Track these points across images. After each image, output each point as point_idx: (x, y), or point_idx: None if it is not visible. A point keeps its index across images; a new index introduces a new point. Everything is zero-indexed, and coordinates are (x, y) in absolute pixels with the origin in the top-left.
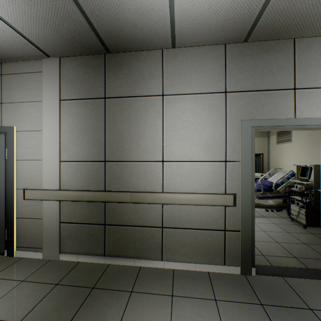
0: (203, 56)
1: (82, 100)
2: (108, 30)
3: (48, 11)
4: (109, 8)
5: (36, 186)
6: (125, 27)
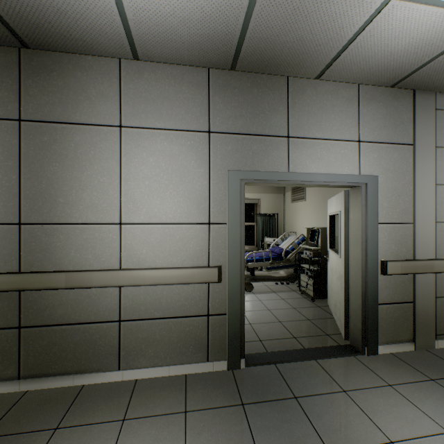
0: (180, 80)
1: None
2: (15, 9)
3: None
4: None
5: None
6: (46, 11)
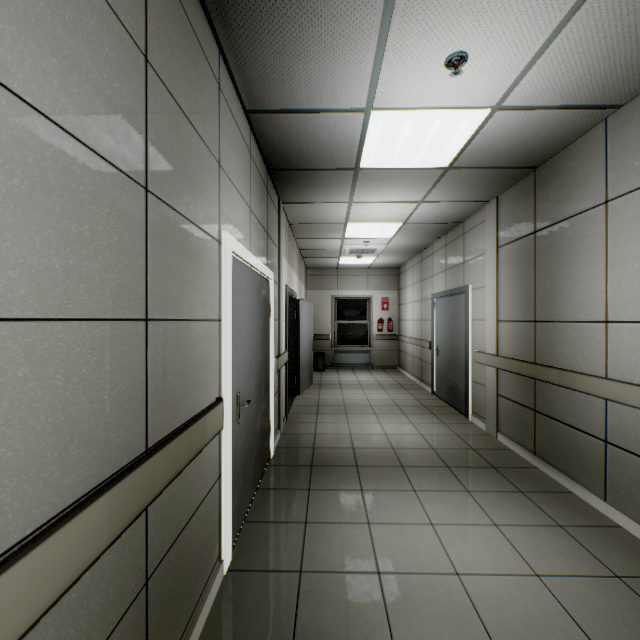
0: None
1: (514, 242)
2: (506, 160)
3: (454, 183)
4: (486, 153)
5: (482, 349)
6: (518, 148)
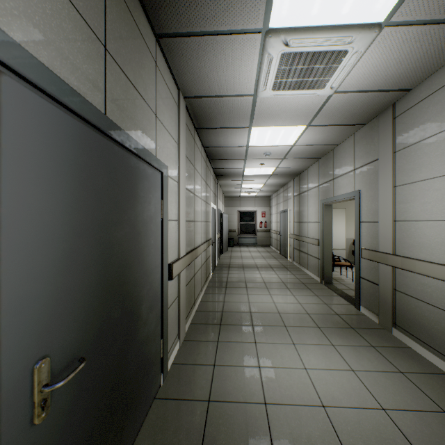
0: (314, 169)
1: (296, 196)
2: (288, 173)
3: (275, 177)
4: (281, 173)
5: (291, 233)
6: (289, 172)
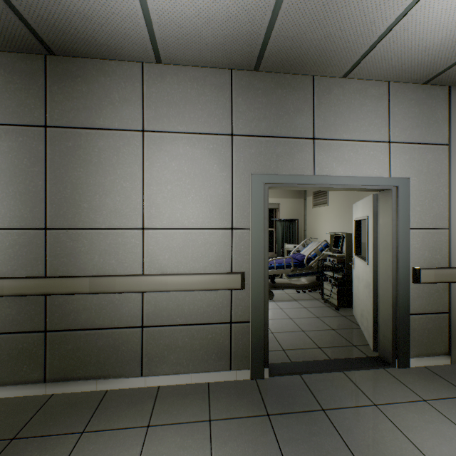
0: (202, 82)
1: (1, 125)
2: (43, 16)
3: None
4: None
5: None
6: (73, 17)
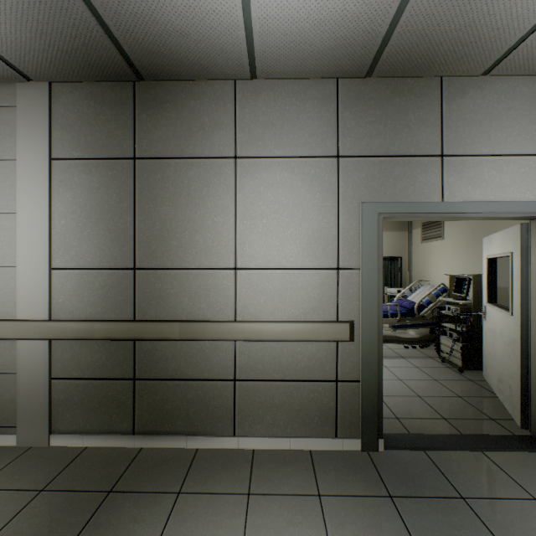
0: (302, 96)
1: (92, 160)
2: (138, 40)
3: None
4: (137, 2)
5: (5, 315)
6: (168, 37)
